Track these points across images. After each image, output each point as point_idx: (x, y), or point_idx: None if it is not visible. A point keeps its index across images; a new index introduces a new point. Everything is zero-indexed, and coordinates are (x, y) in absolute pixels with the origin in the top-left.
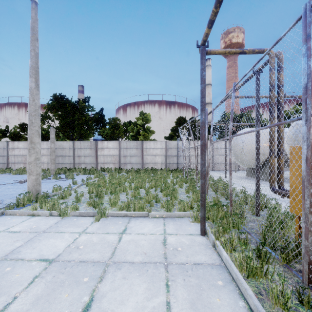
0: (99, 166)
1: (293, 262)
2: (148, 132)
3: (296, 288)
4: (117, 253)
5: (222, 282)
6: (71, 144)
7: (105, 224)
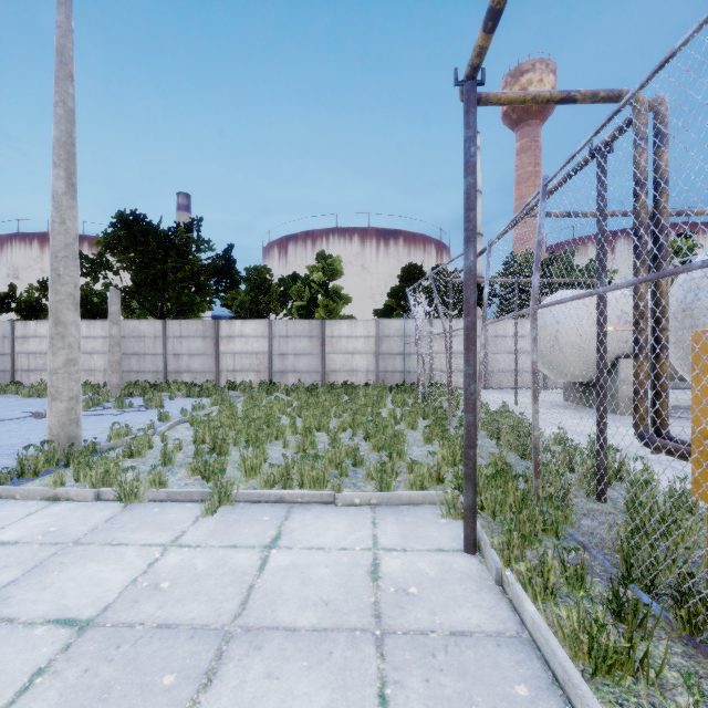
0: (224, 379)
1: None
2: (336, 300)
3: None
4: (255, 603)
5: (527, 688)
6: (160, 326)
7: (229, 521)
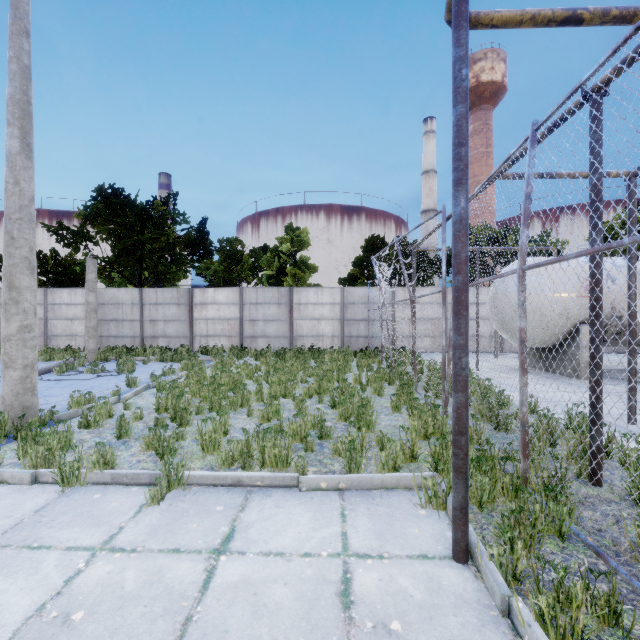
0: (197, 344)
1: None
2: (304, 270)
3: None
4: None
5: None
6: (137, 294)
7: (177, 512)
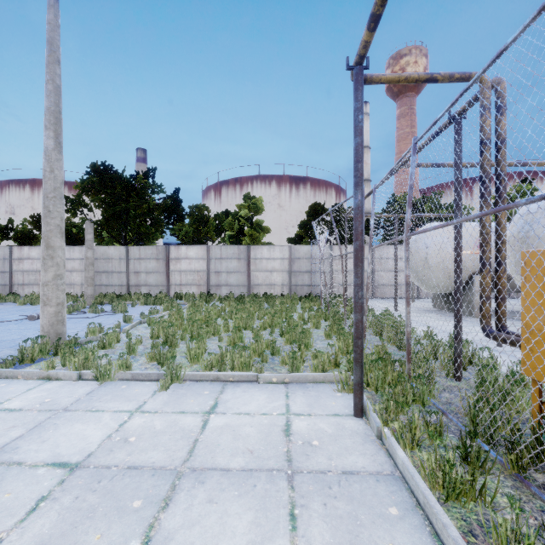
0: (173, 291)
1: (532, 469)
2: (259, 231)
3: (543, 525)
4: (199, 452)
5: (398, 510)
6: (124, 250)
7: (179, 394)
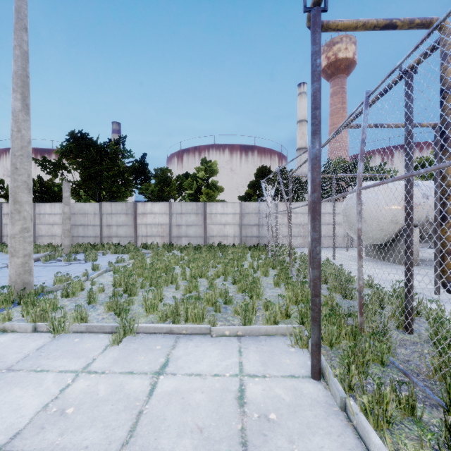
0: (140, 241)
1: None
2: (214, 190)
3: None
4: (141, 430)
5: None
6: (97, 207)
7: (130, 350)
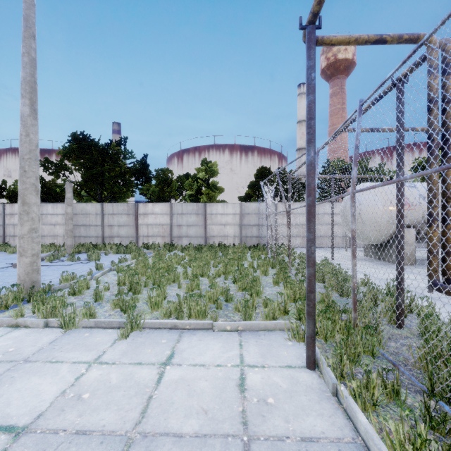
0: (141, 241)
1: None
2: (214, 190)
3: None
4: (152, 412)
5: None
6: (99, 207)
7: (137, 343)
